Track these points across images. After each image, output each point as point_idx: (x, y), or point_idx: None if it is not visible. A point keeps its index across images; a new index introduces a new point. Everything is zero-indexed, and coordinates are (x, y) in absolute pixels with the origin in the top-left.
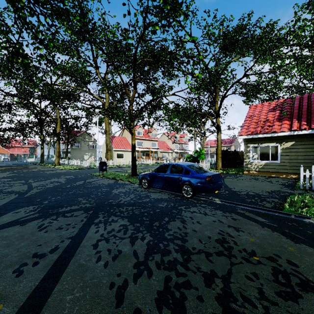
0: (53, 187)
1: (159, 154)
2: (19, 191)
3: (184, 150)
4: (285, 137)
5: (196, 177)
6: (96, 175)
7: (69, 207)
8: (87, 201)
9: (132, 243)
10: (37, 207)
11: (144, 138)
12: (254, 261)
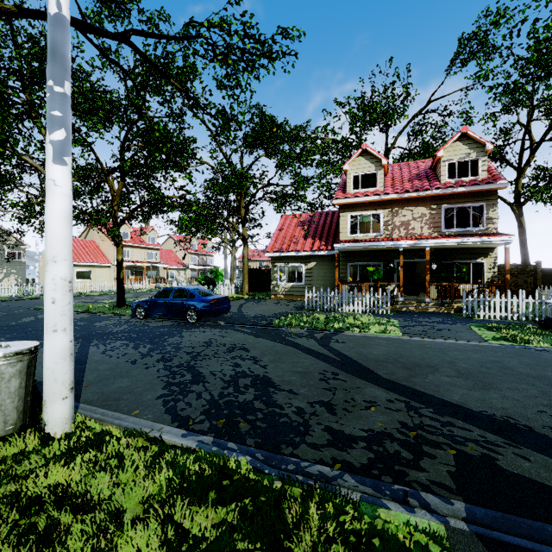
0: None
1: (162, 272)
2: None
3: (206, 266)
4: (309, 256)
5: (201, 301)
6: None
7: None
8: None
9: (136, 349)
10: None
11: (133, 244)
12: (222, 346)
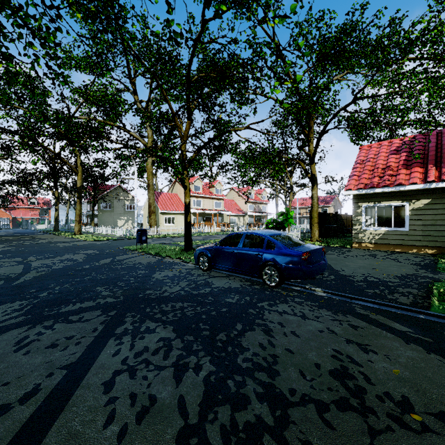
0: (63, 269)
1: (226, 218)
2: (8, 274)
3: (262, 213)
4: (416, 191)
5: (286, 254)
6: (132, 250)
7: (79, 304)
8: (110, 293)
9: (178, 379)
10: (26, 304)
11: (204, 195)
12: (415, 425)
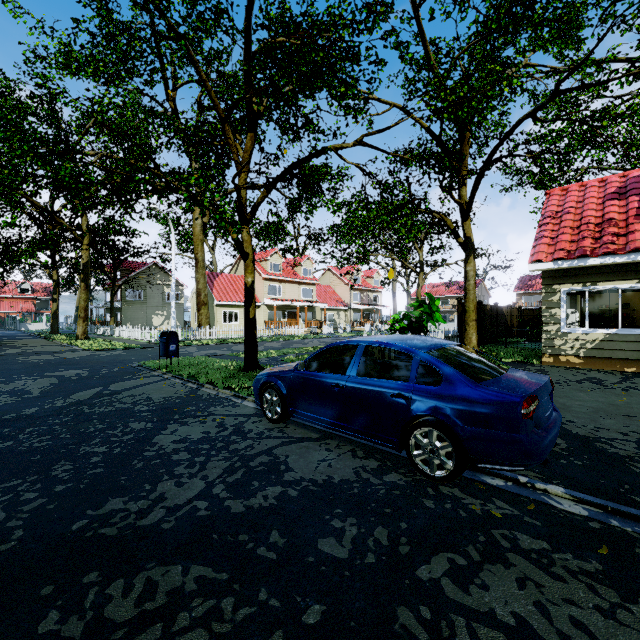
0: None
1: (319, 313)
2: None
3: (373, 306)
4: None
5: (476, 401)
6: (152, 369)
7: None
8: None
9: None
10: None
11: (285, 278)
12: None
